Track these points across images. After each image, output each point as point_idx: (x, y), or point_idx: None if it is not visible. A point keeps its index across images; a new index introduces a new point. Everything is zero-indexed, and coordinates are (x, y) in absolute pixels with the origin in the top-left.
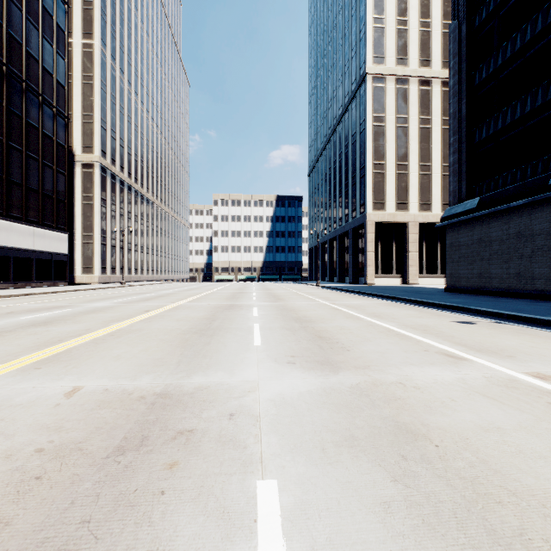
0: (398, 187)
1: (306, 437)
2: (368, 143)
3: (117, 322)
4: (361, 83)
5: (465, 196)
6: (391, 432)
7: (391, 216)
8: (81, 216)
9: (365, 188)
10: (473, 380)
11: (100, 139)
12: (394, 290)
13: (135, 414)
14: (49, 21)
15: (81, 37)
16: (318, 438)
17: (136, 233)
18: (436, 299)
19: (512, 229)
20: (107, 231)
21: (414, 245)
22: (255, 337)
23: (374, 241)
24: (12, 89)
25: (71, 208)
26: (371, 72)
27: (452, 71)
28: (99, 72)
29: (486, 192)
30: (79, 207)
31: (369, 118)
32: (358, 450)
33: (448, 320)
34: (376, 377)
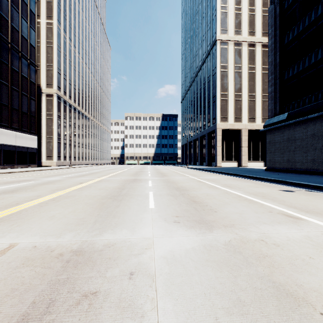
0: (235, 108)
1: (198, 302)
2: (218, 81)
3: (60, 190)
4: (213, 46)
5: (278, 112)
6: (273, 295)
7: (231, 125)
8: (45, 125)
9: (216, 108)
10: (317, 237)
11: (57, 80)
12: (234, 170)
13: (50, 273)
14: (25, 7)
15: (45, 18)
16: (209, 303)
17: (79, 136)
18: (262, 175)
19: (309, 132)
20: (61, 134)
21: (245, 143)
22: (150, 201)
23: (221, 140)
24: (2, 48)
25: (40, 121)
26: (219, 39)
27: (270, 35)
28: (56, 40)
29: (292, 109)
30: (44, 120)
31: (218, 66)
32: (250, 320)
33: (275, 189)
34: (242, 235)
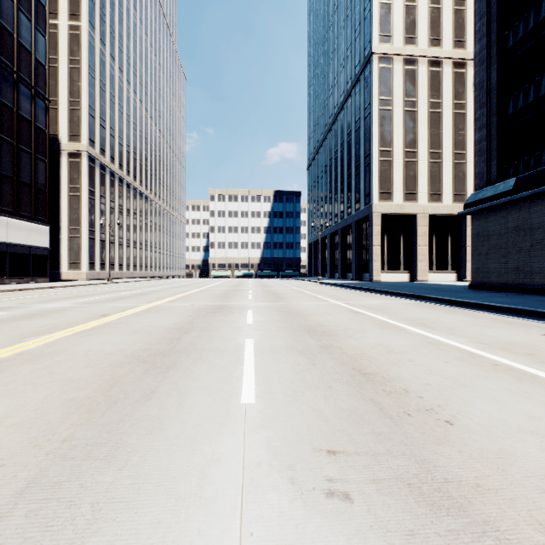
0: (406, 176)
1: None
2: (374, 128)
3: (39, 336)
4: (365, 65)
5: (495, 178)
6: None
7: (398, 207)
8: (67, 208)
9: (370, 177)
10: None
11: (87, 127)
12: (409, 287)
13: None
14: None
15: (67, 18)
16: None
17: (128, 228)
18: (474, 298)
19: None
20: (95, 224)
21: (423, 239)
22: (244, 373)
23: (380, 234)
24: None
25: (57, 200)
26: (377, 52)
27: (478, 34)
28: (86, 56)
29: (524, 171)
30: (65, 199)
31: (375, 101)
32: None
33: (535, 332)
34: None
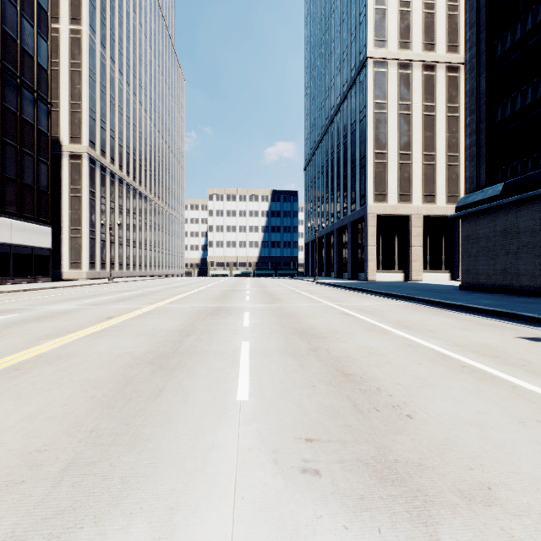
0: (400, 177)
1: None
2: (369, 131)
3: (52, 338)
4: (361, 69)
5: (484, 182)
6: None
7: (393, 208)
8: (68, 209)
9: (366, 178)
10: None
11: (88, 129)
12: (402, 287)
13: None
14: None
15: (68, 22)
16: None
17: (128, 227)
18: (461, 300)
19: None
20: (96, 224)
21: (417, 239)
22: (240, 373)
23: (375, 235)
24: None
25: (58, 201)
26: (372, 56)
27: (468, 43)
28: (87, 59)
29: (511, 177)
30: (67, 200)
31: (370, 105)
32: None
33: (509, 335)
34: None
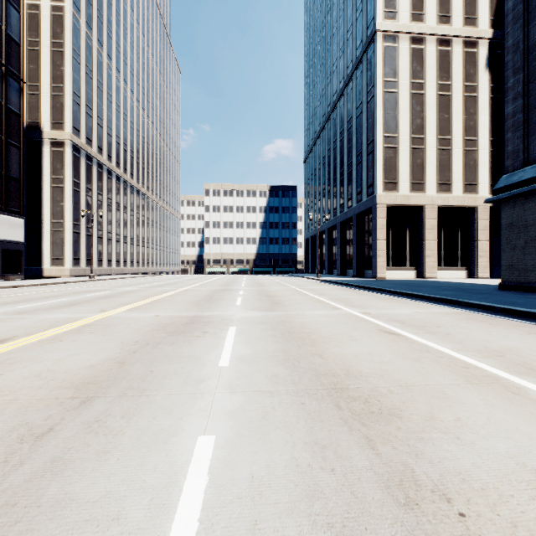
0: (412, 164)
1: None
2: (378, 112)
3: None
4: (368, 45)
5: (535, 156)
6: None
7: (404, 198)
8: (50, 201)
9: (374, 165)
10: None
11: (71, 115)
12: (426, 287)
13: None
14: None
15: None
16: None
17: (118, 222)
18: (533, 305)
19: None
20: (81, 218)
21: (431, 232)
22: None
23: (384, 227)
24: None
25: (39, 192)
26: (381, 29)
27: None
28: (70, 39)
29: None
30: (48, 191)
31: (379, 83)
32: None
33: None
34: None
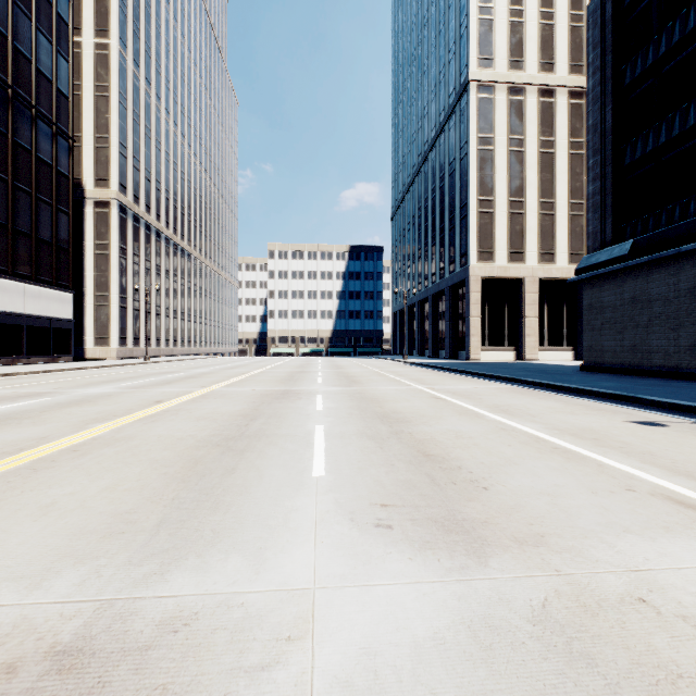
0: (511, 231)
1: None
2: (472, 172)
3: (101, 422)
4: (461, 94)
5: (610, 239)
6: None
7: (502, 270)
8: (93, 270)
9: (467, 232)
10: None
11: (118, 170)
12: (511, 368)
13: None
14: (46, 8)
15: (93, 35)
16: None
17: (167, 293)
18: (577, 382)
19: (684, 283)
20: (127, 290)
21: (532, 308)
22: (315, 454)
23: (479, 303)
24: None
25: (81, 260)
26: (475, 79)
27: (591, 67)
28: (117, 81)
29: (642, 232)
30: (91, 259)
31: (473, 139)
32: None
33: (618, 419)
34: (576, 577)
